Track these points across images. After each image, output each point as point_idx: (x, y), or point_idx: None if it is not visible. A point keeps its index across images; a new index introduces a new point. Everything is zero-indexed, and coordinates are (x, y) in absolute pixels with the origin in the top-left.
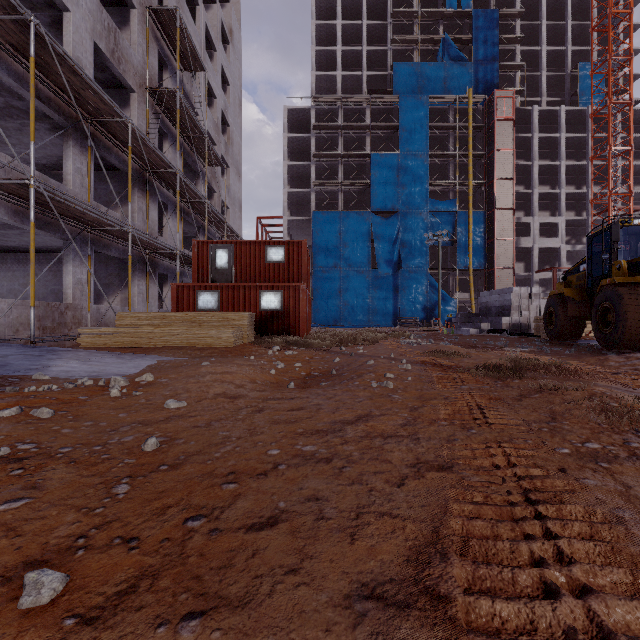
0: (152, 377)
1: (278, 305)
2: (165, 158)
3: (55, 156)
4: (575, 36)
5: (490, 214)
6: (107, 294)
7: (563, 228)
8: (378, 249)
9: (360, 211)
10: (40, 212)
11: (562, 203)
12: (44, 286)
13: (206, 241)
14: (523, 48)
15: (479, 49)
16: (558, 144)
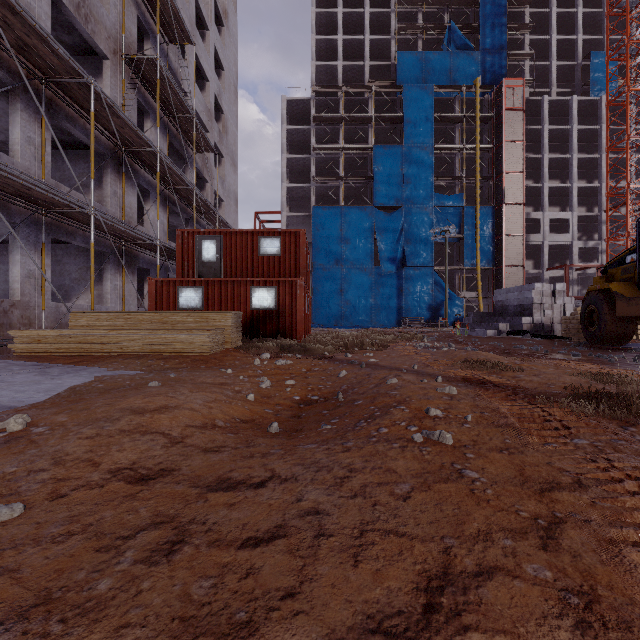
0: (21, 423)
1: (272, 303)
2: (142, 133)
3: None
4: (586, 25)
5: (498, 209)
6: (77, 291)
7: (574, 224)
8: (381, 246)
9: (362, 206)
10: None
11: (573, 198)
12: (5, 281)
13: (192, 231)
14: (532, 37)
15: (486, 37)
16: (569, 136)
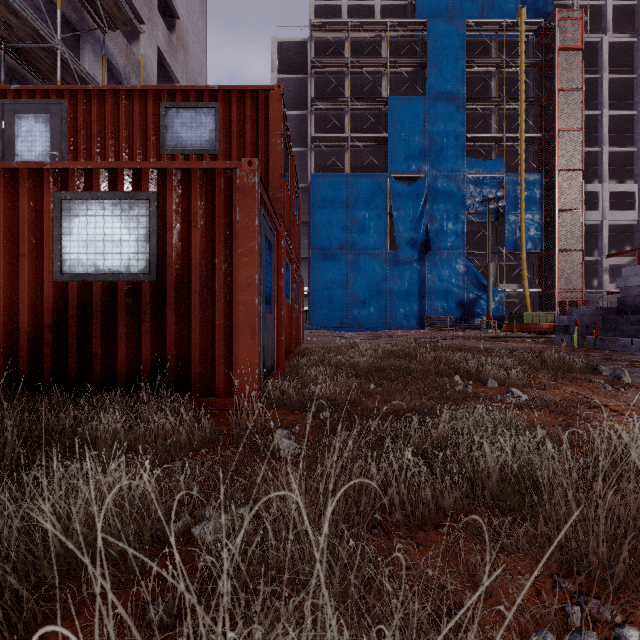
0: None
1: (137, 256)
2: None
3: None
4: None
5: (548, 178)
6: None
7: None
8: (398, 225)
9: (374, 174)
10: None
11: None
12: None
13: None
14: None
15: None
16: (634, 88)
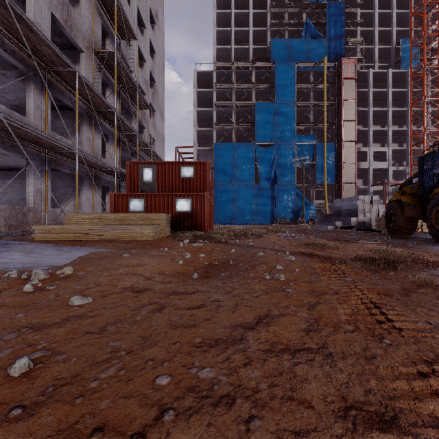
0: (71, 270)
1: (189, 208)
2: (105, 100)
3: (24, 98)
4: (398, 21)
5: (339, 145)
6: (63, 200)
7: (390, 155)
8: (260, 170)
9: (248, 143)
10: (5, 137)
11: (389, 137)
12: (17, 194)
13: (136, 162)
14: (362, 29)
15: (331, 29)
16: (386, 96)
